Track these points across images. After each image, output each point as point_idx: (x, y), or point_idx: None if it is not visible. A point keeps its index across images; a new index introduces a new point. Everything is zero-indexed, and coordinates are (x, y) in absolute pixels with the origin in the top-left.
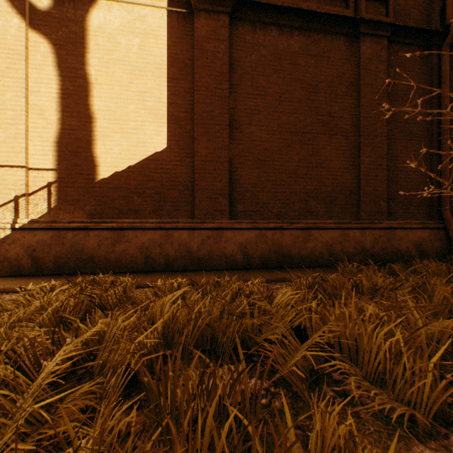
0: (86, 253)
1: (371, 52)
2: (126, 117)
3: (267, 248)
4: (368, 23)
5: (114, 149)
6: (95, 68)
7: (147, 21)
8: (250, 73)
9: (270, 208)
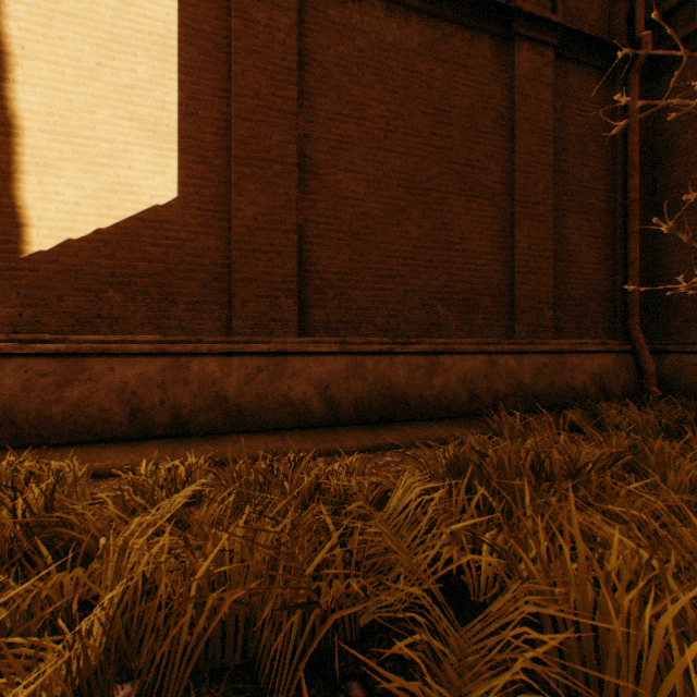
0: None
1: (530, 66)
2: (91, 132)
3: (367, 388)
4: (527, 18)
5: (64, 194)
6: (21, 24)
7: None
8: (337, 76)
9: (371, 317)
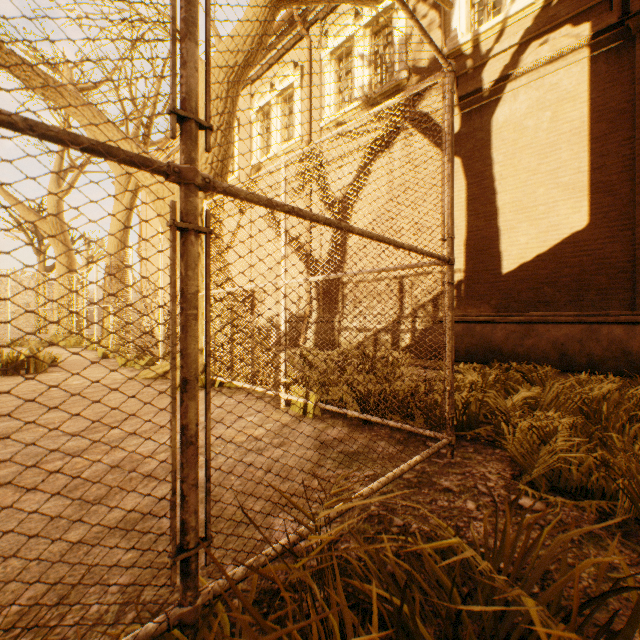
0: (493, 345)
1: None
2: (533, 203)
3: None
4: None
5: (519, 240)
6: (500, 164)
7: (560, 86)
8: None
9: None
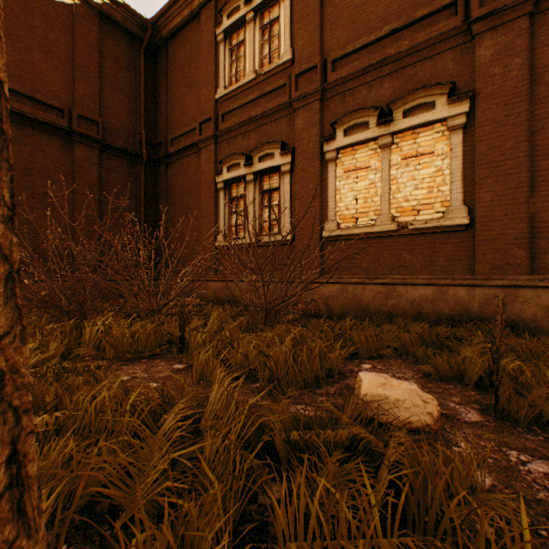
0: None
1: (85, 155)
2: None
3: None
4: (80, 135)
5: None
6: None
7: None
8: None
9: None
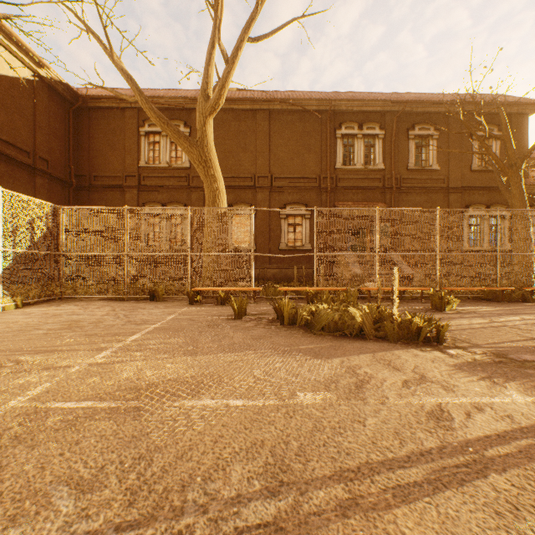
0: None
1: (42, 183)
2: None
3: None
4: (41, 170)
5: None
6: None
7: None
8: None
9: None
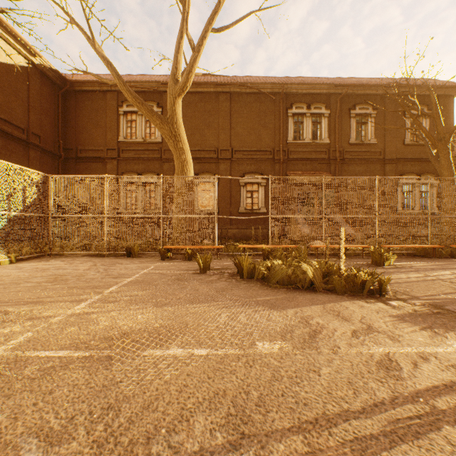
0: None
1: (34, 155)
2: None
3: None
4: (34, 145)
5: None
6: None
7: None
8: None
9: None
